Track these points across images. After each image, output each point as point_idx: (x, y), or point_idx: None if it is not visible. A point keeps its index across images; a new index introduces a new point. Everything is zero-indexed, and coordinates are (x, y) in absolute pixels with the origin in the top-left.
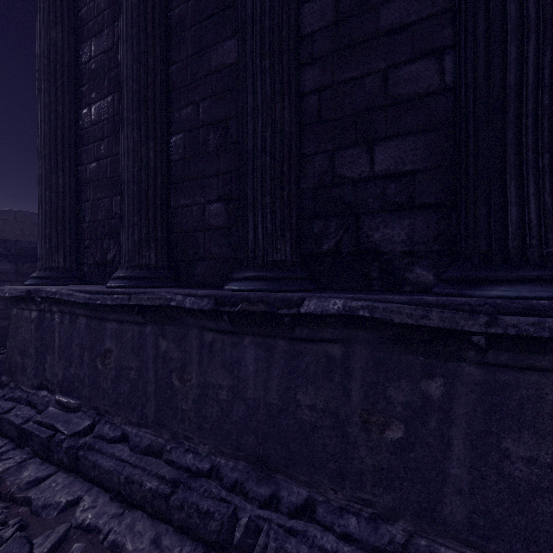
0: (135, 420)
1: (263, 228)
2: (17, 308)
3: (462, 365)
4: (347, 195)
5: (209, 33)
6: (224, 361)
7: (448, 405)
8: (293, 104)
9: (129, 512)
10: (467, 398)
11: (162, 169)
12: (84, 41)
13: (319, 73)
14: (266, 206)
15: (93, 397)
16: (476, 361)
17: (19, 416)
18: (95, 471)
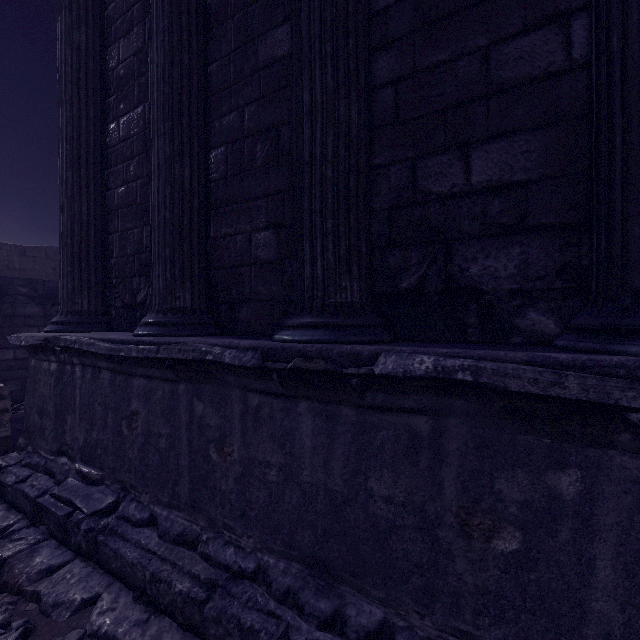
0: (165, 499)
1: (323, 261)
2: (36, 359)
3: (610, 452)
4: (434, 216)
5: (256, 20)
6: (273, 432)
7: (587, 509)
8: (362, 101)
9: (155, 619)
10: (619, 501)
11: (200, 191)
12: (111, 43)
13: (395, 59)
14: (327, 233)
15: (118, 468)
16: (633, 448)
17: (35, 488)
18: (117, 562)
